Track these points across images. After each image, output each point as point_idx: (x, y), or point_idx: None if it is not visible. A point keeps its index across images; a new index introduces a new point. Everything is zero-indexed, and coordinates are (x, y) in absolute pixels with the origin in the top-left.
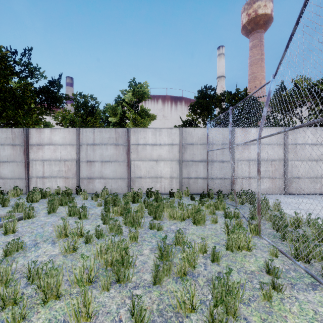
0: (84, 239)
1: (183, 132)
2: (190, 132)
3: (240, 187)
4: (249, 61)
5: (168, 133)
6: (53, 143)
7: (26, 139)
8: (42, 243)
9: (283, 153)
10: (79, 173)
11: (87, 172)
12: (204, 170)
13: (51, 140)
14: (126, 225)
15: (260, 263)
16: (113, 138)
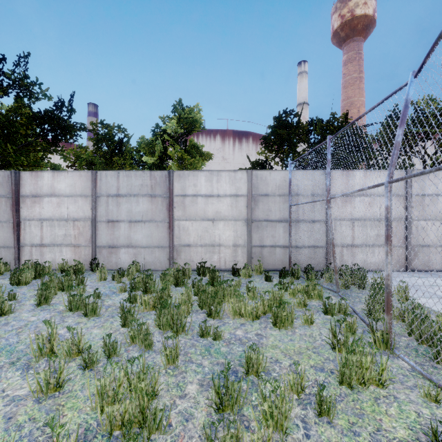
0: (81, 362)
1: (254, 178)
2: (264, 178)
3: (340, 260)
4: (342, 81)
5: (231, 178)
6: (56, 194)
7: (15, 187)
8: (6, 367)
9: (405, 208)
10: (96, 239)
11: (108, 237)
12: (284, 235)
13: (53, 188)
14: (161, 329)
15: (411, 417)
16: (148, 186)
